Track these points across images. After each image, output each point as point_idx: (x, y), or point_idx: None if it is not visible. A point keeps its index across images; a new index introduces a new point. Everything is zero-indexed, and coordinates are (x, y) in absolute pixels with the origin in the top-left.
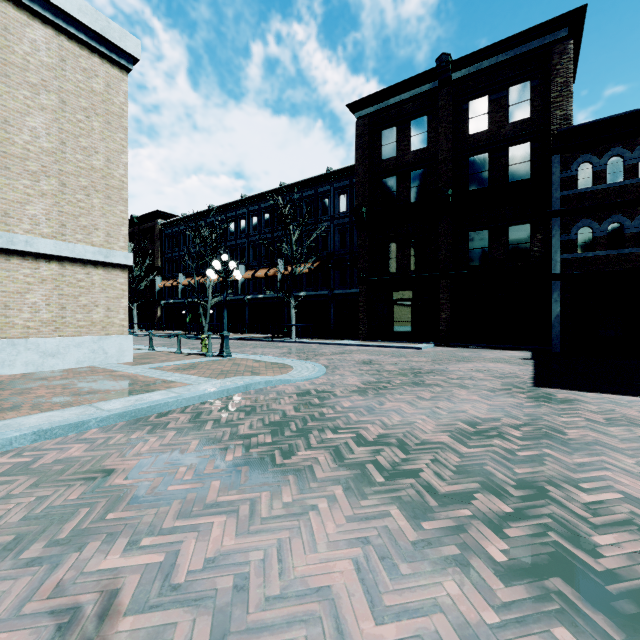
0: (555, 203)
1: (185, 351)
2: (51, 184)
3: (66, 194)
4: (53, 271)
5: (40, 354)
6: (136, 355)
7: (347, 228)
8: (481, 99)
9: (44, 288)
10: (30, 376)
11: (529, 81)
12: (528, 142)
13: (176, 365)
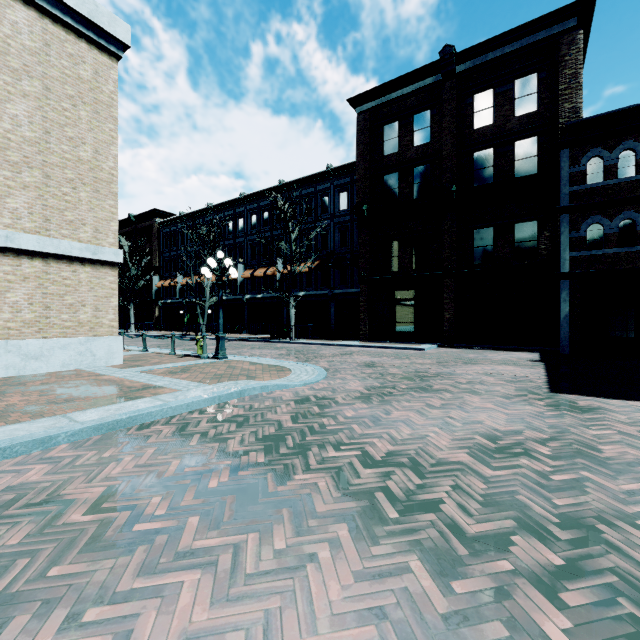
0: (564, 199)
1: (180, 352)
2: (34, 176)
3: (50, 187)
4: (36, 268)
5: (22, 357)
6: (128, 357)
7: (347, 226)
8: (486, 92)
9: (26, 286)
10: (9, 381)
11: (536, 73)
12: (535, 136)
13: (168, 368)
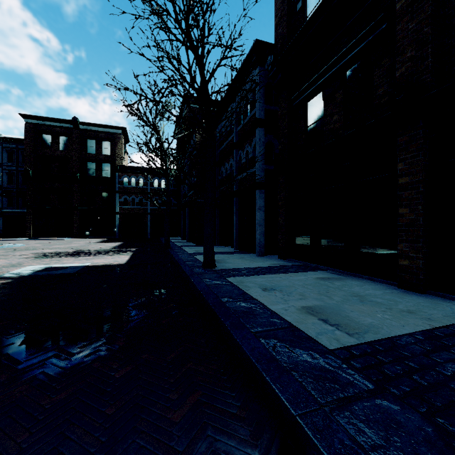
0: (117, 188)
1: None
2: None
3: None
4: None
5: None
6: None
7: (14, 173)
8: (92, 140)
9: None
10: None
11: (110, 142)
12: (110, 164)
13: None
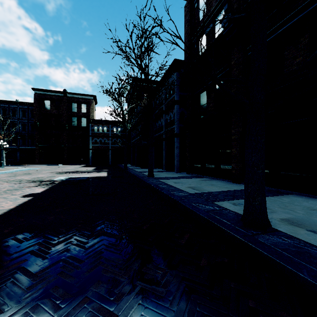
0: (90, 133)
1: None
2: None
3: None
4: None
5: None
6: None
7: (26, 124)
8: (75, 104)
9: None
10: None
11: (86, 104)
12: (86, 118)
13: None
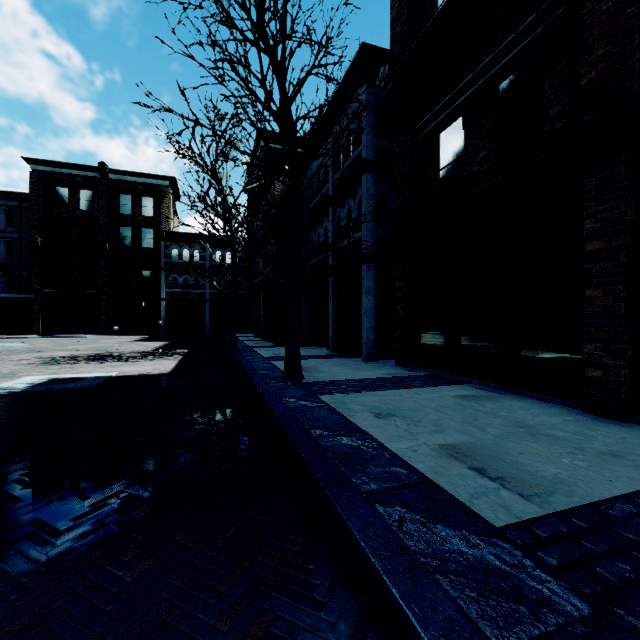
0: (163, 264)
1: None
2: None
3: None
4: None
5: None
6: None
7: (16, 242)
8: (128, 196)
9: None
10: None
11: (153, 198)
12: (152, 229)
13: None
